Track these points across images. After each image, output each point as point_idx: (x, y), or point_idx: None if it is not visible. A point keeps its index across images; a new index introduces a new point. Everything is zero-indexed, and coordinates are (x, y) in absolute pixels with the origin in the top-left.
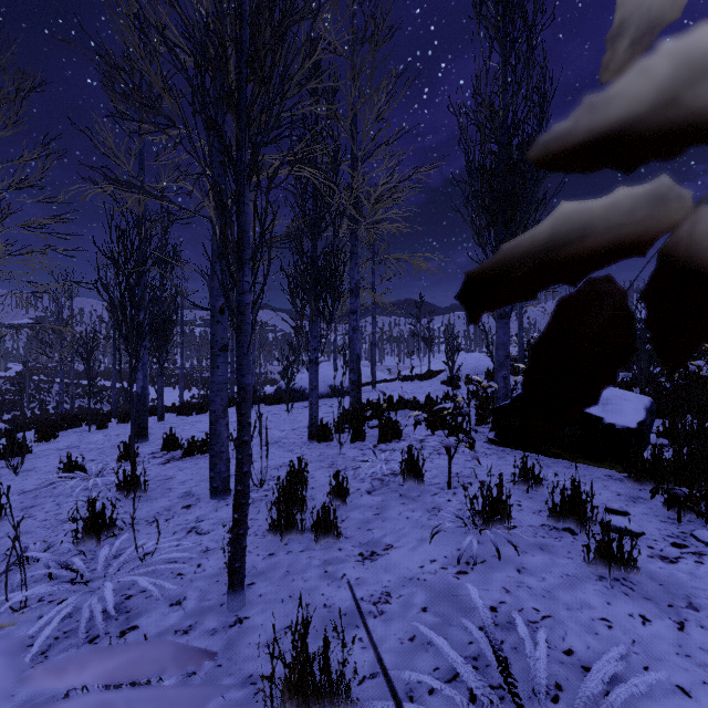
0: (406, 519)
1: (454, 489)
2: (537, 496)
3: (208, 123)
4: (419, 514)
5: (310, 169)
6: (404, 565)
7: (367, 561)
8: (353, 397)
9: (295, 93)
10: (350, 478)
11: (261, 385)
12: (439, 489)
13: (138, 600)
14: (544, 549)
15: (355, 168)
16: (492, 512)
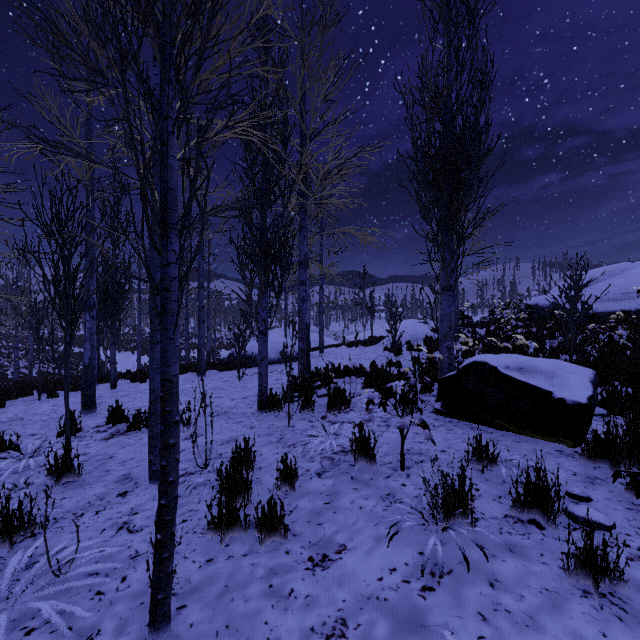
0: (359, 509)
1: (407, 470)
2: (492, 477)
3: (122, 54)
4: (373, 503)
5: (256, 132)
6: (360, 577)
7: (318, 569)
8: (302, 365)
9: (236, 35)
10: (299, 456)
11: (217, 349)
12: (392, 470)
13: (40, 636)
14: (514, 550)
15: (304, 146)
16: (454, 505)
